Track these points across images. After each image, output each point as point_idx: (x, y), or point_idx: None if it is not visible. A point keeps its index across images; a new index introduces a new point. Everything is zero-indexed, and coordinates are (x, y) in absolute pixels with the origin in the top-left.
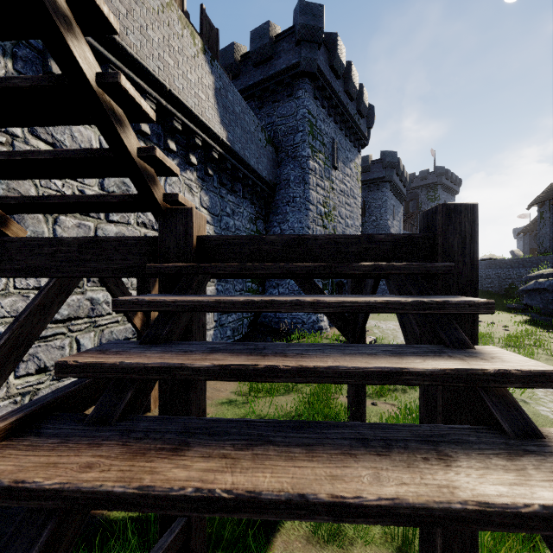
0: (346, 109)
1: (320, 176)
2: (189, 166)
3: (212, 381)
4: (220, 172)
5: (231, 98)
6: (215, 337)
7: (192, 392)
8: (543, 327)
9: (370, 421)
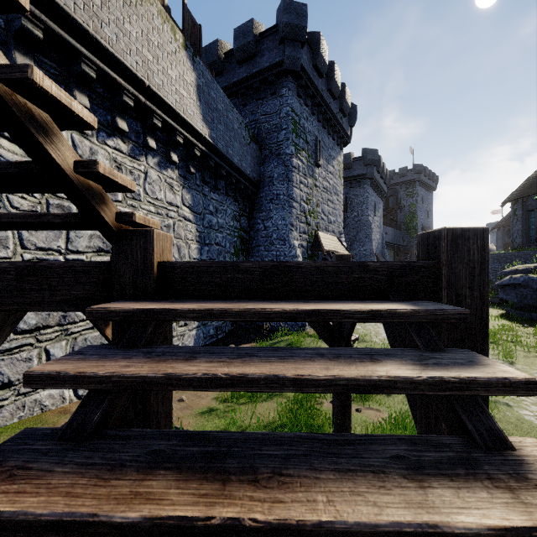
0: (328, 107)
1: (303, 174)
2: (170, 164)
3: None
4: (203, 170)
5: (213, 96)
6: (198, 337)
7: None
8: (518, 321)
9: (355, 431)
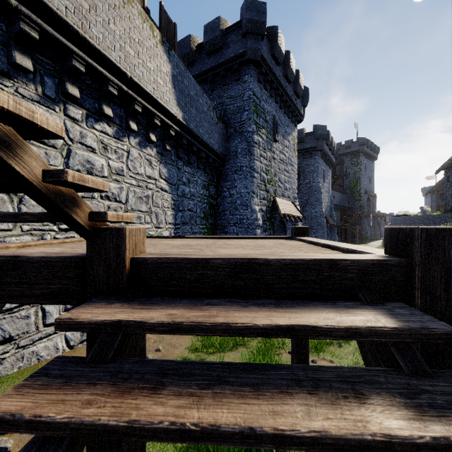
0: (285, 91)
1: (263, 148)
2: (149, 143)
3: (169, 335)
4: (177, 147)
5: (186, 83)
6: None
7: (124, 443)
8: None
9: None
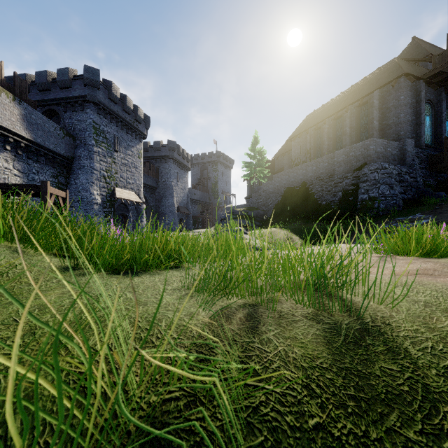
0: (124, 119)
1: (103, 155)
2: (6, 150)
3: None
4: (28, 152)
5: (34, 117)
6: None
7: None
8: None
9: None
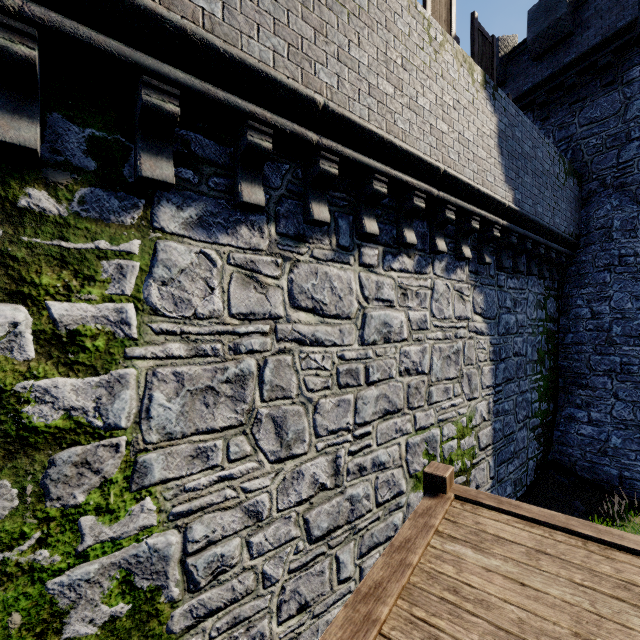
0: None
1: None
2: (459, 261)
3: None
4: (499, 251)
5: (518, 135)
6: None
7: None
8: None
9: None
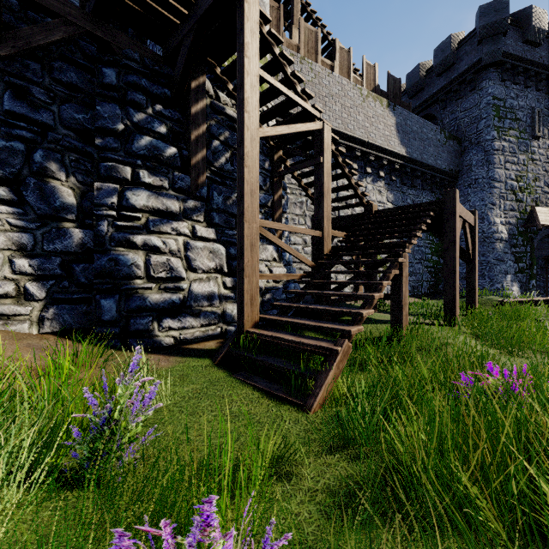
0: None
1: (510, 153)
2: (379, 178)
3: None
4: (401, 176)
5: (409, 123)
6: None
7: None
8: None
9: None
